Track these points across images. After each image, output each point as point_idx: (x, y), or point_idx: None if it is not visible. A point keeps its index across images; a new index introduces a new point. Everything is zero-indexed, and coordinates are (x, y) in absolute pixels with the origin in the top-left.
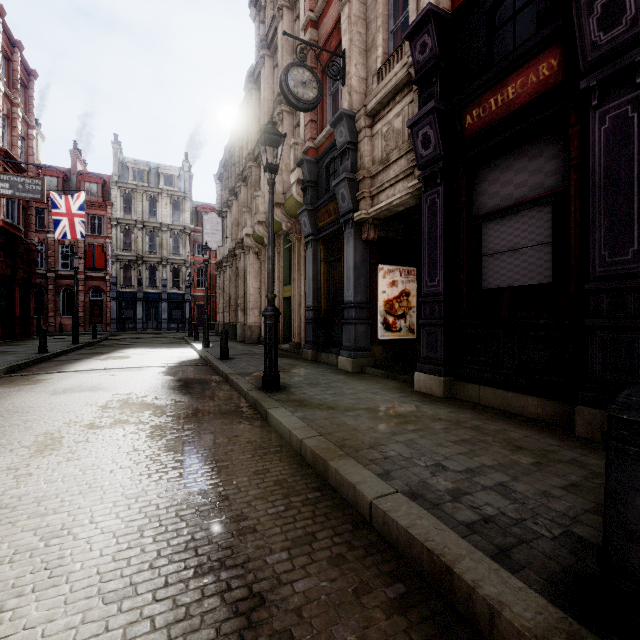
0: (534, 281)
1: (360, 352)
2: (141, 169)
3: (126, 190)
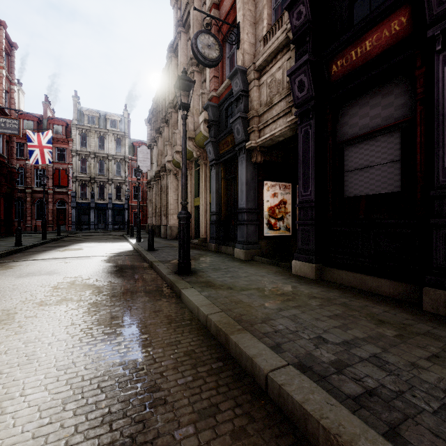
0: (386, 190)
1: (250, 245)
2: (93, 115)
3: (83, 130)
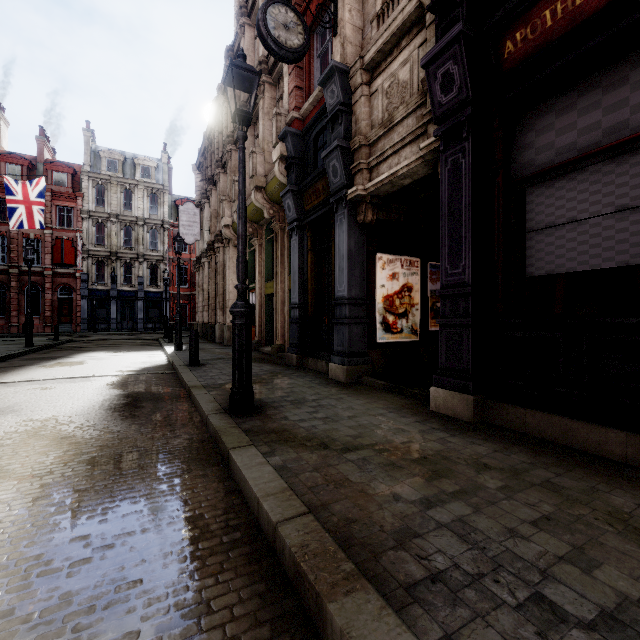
0: (613, 263)
1: (355, 358)
2: (115, 159)
3: (98, 181)
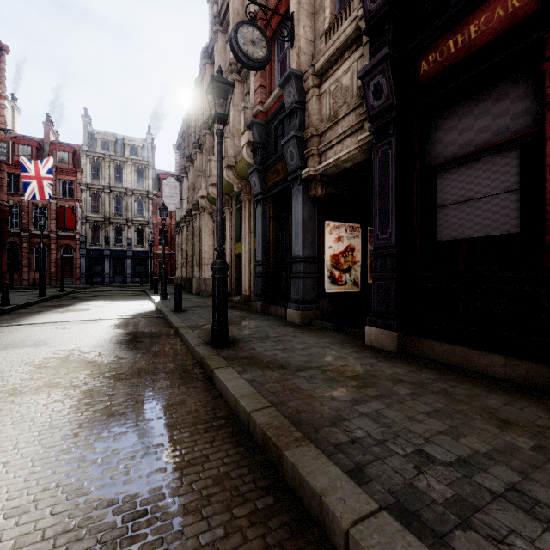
0: (498, 231)
1: (308, 305)
2: (108, 140)
3: (94, 158)
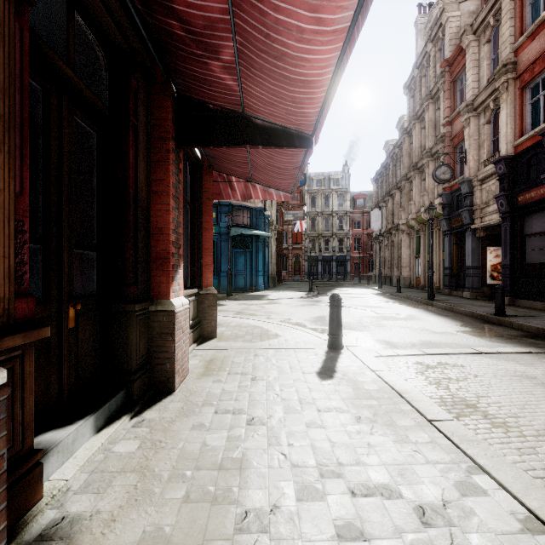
0: (542, 261)
1: (475, 290)
2: (320, 179)
3: (312, 194)
